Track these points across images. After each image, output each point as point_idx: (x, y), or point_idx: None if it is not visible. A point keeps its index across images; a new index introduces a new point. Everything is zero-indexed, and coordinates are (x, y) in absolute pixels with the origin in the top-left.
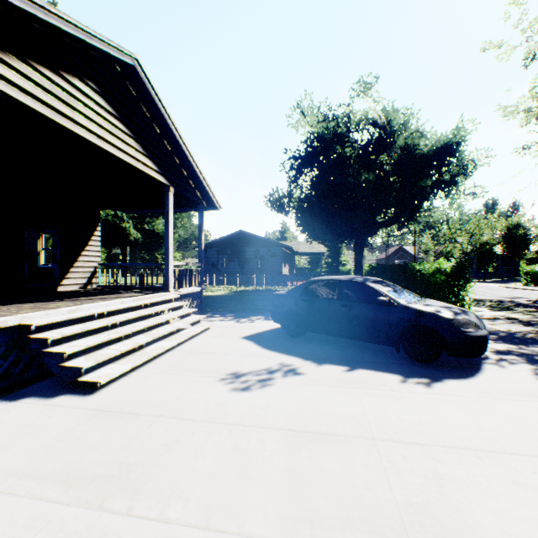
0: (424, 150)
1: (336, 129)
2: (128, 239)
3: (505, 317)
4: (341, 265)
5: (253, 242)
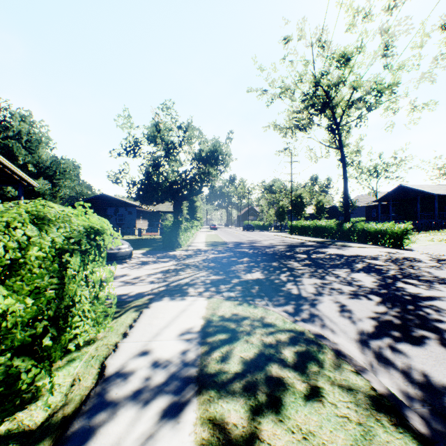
0: (207, 150)
1: (151, 132)
2: (5, 196)
3: (197, 249)
4: (196, 220)
5: (113, 203)
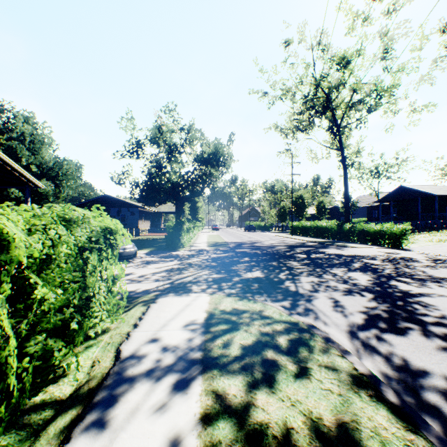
0: (209, 152)
1: (154, 134)
2: (9, 197)
3: (200, 249)
4: (198, 221)
5: (116, 204)
